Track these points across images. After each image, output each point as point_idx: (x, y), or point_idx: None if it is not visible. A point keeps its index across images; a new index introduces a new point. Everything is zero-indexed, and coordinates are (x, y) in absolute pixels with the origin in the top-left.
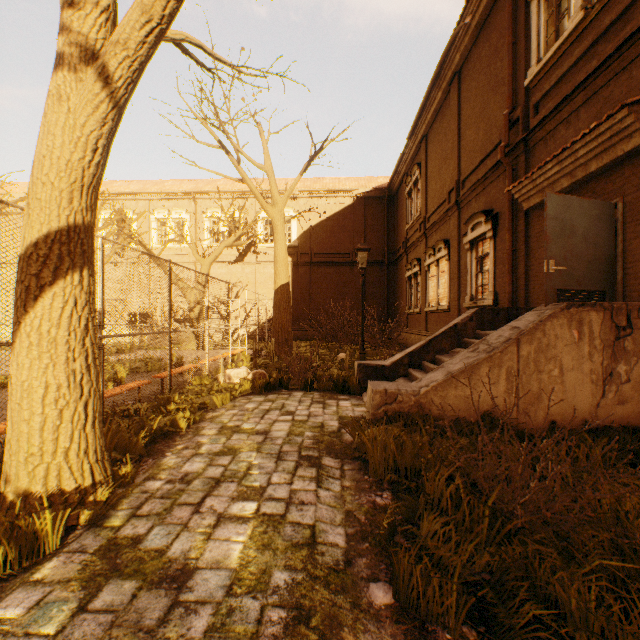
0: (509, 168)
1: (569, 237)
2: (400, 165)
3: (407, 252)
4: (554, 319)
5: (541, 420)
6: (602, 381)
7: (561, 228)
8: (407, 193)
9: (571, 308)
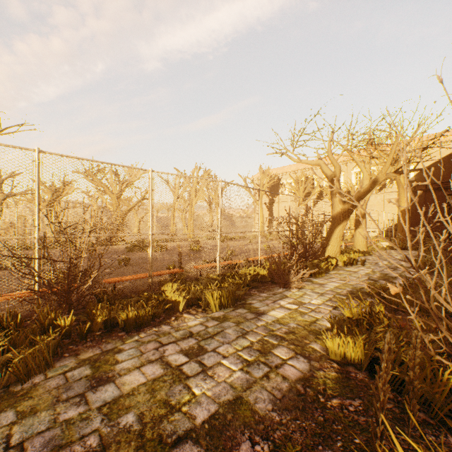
0: None
1: None
2: None
3: None
4: None
5: None
6: None
7: None
8: None
9: None
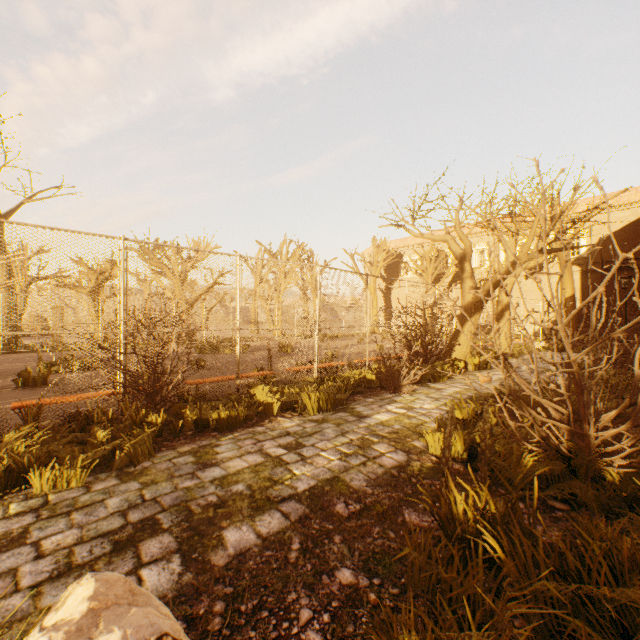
0: None
1: None
2: None
3: None
4: None
5: None
6: None
7: None
8: None
9: None
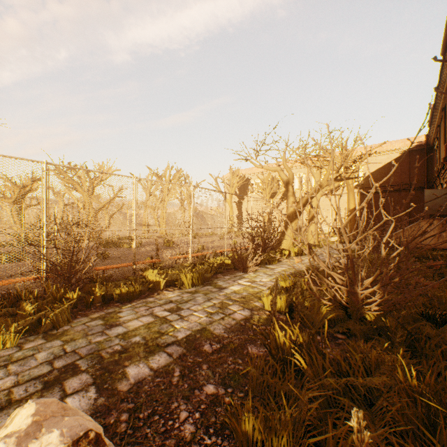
0: (446, 165)
1: (434, 200)
2: (429, 134)
3: (435, 183)
4: (422, 222)
5: (417, 246)
6: (437, 237)
7: (431, 198)
8: (434, 150)
9: (427, 219)
